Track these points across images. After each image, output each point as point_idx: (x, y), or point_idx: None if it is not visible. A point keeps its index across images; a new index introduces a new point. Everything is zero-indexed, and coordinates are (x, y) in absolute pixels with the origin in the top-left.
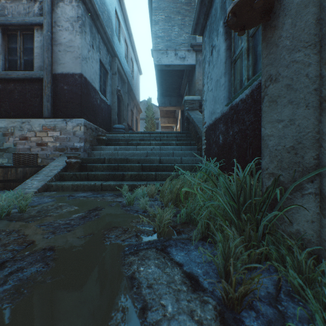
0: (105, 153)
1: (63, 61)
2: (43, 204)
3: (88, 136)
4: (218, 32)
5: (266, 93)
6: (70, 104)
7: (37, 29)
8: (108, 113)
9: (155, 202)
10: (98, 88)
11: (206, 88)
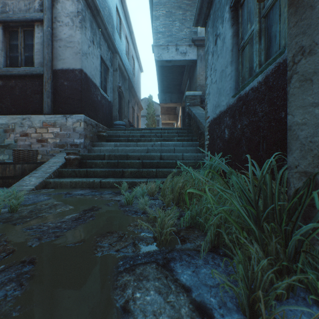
0: (105, 149)
1: (64, 57)
2: (38, 202)
3: (89, 132)
4: (224, 18)
5: (295, 71)
6: (70, 100)
7: (37, 25)
8: (109, 109)
9: (156, 202)
10: (99, 85)
11: (209, 81)
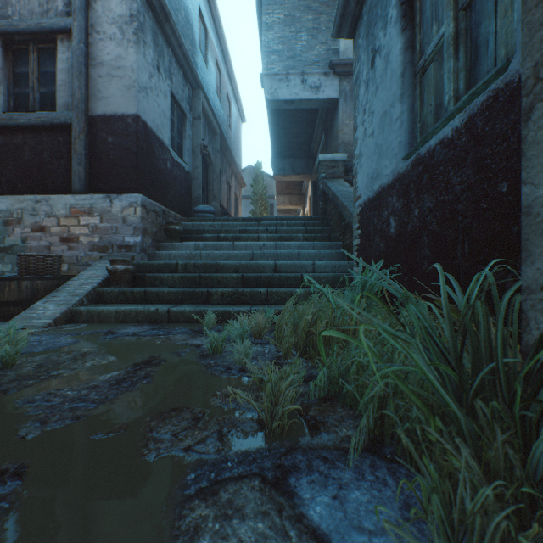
0: (179, 254)
1: (107, 93)
2: (54, 349)
3: (150, 224)
4: (387, 19)
5: (541, 94)
6: (117, 169)
7: (62, 40)
8: (186, 185)
9: (265, 349)
10: (168, 142)
11: (360, 133)
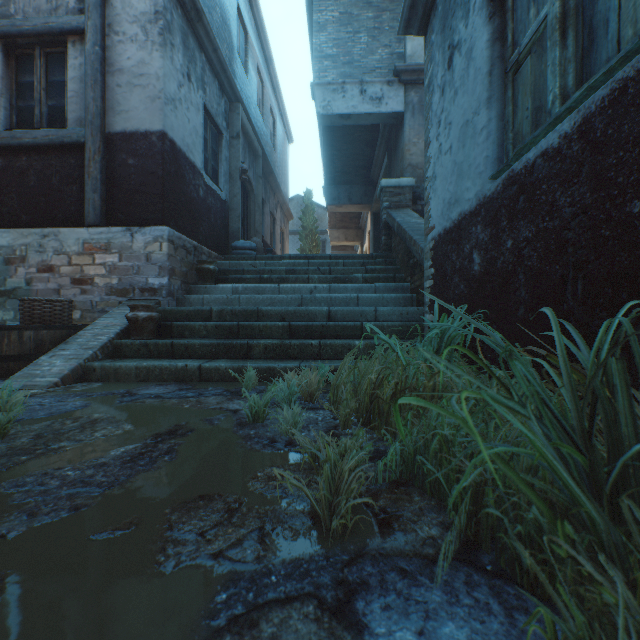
0: (213, 299)
1: (127, 106)
2: (58, 414)
3: (179, 263)
4: (470, 6)
5: None
6: (139, 197)
7: (73, 42)
8: (222, 217)
9: (318, 415)
10: (201, 165)
11: (434, 150)
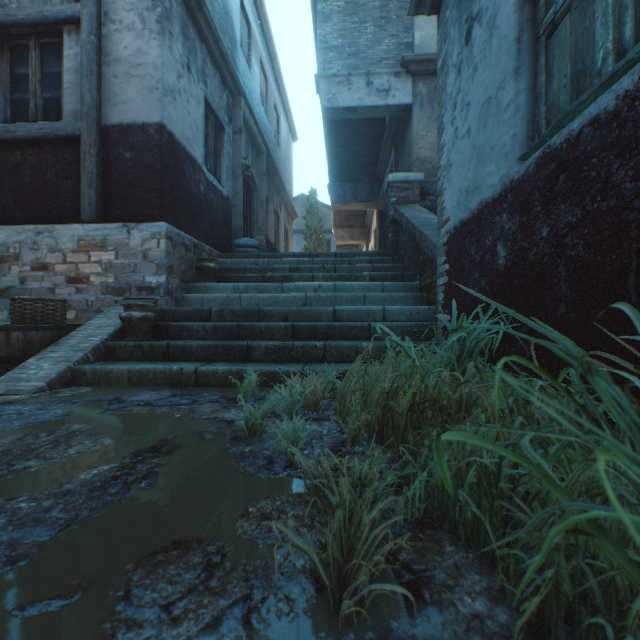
0: (213, 298)
1: (124, 97)
2: (34, 425)
3: (178, 261)
4: None
5: None
6: (137, 192)
7: (69, 32)
8: (224, 214)
9: (323, 428)
10: (202, 160)
11: (448, 136)
